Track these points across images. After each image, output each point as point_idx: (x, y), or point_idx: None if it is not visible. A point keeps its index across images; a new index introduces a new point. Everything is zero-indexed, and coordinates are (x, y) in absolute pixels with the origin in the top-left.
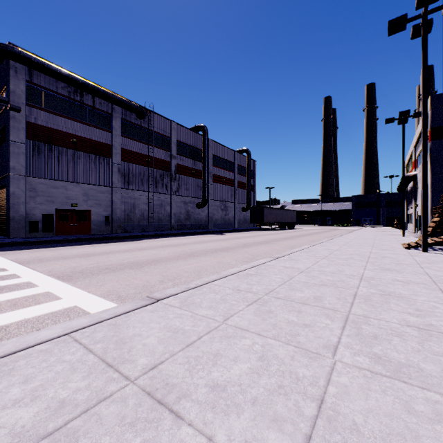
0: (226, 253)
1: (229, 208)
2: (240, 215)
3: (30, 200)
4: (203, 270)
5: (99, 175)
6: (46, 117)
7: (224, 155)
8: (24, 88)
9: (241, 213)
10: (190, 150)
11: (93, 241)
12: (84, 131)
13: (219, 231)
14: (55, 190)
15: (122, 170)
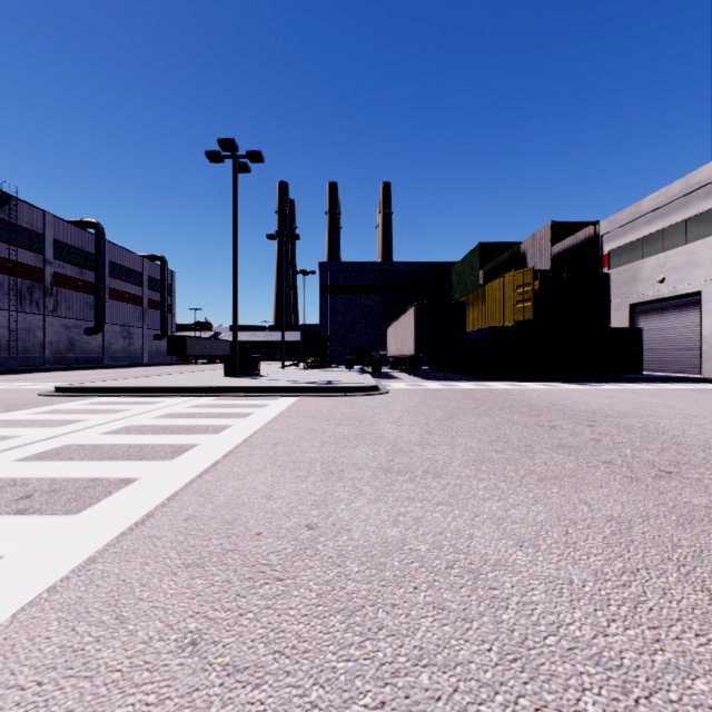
0: None
1: (135, 335)
2: (152, 345)
3: None
4: None
5: None
6: None
7: (128, 262)
8: None
9: (154, 343)
10: (74, 253)
11: None
12: None
13: (125, 366)
14: None
15: None
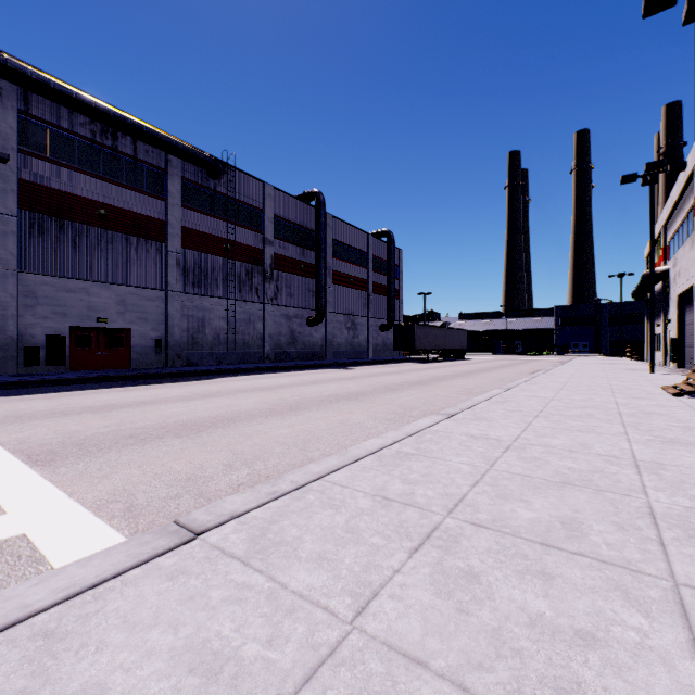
0: (356, 404)
1: (359, 325)
2: (377, 337)
3: (25, 311)
4: (312, 439)
5: (144, 271)
6: (54, 172)
7: (352, 240)
8: (15, 122)
9: (379, 334)
10: (295, 231)
11: (129, 381)
12: (118, 197)
13: (344, 363)
14: (68, 295)
15: (184, 263)
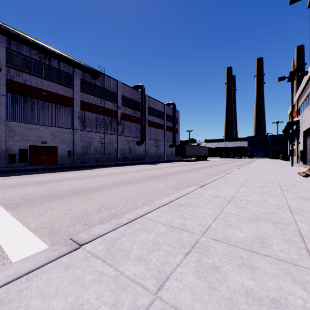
0: (158, 180)
1: (160, 145)
2: (168, 150)
3: (9, 138)
4: (138, 197)
5: (63, 120)
6: (22, 76)
7: (156, 107)
8: (4, 53)
9: (169, 149)
10: (131, 103)
11: (56, 170)
12: (51, 87)
13: (153, 162)
14: (29, 131)
15: (81, 117)
